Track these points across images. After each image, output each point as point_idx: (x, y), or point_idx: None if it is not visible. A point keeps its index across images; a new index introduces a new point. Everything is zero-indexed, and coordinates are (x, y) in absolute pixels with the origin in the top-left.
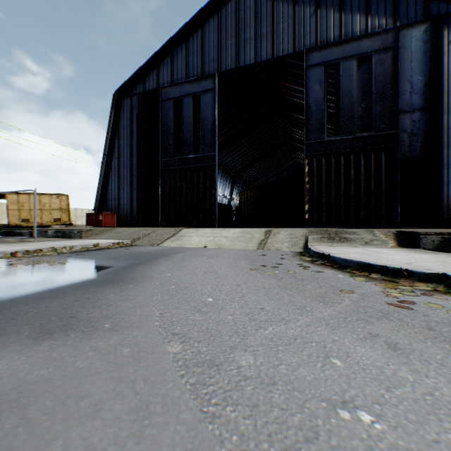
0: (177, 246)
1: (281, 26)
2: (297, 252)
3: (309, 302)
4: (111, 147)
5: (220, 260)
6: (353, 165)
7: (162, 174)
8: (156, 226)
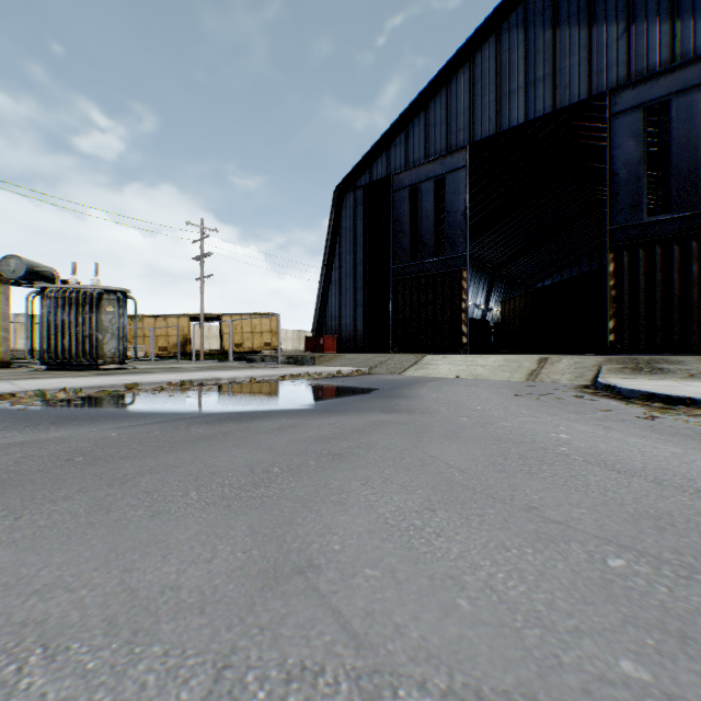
0: (422, 375)
1: (567, 62)
2: (580, 385)
3: (562, 413)
4: (331, 255)
5: (479, 388)
6: (695, 257)
7: (393, 285)
8: (385, 352)
